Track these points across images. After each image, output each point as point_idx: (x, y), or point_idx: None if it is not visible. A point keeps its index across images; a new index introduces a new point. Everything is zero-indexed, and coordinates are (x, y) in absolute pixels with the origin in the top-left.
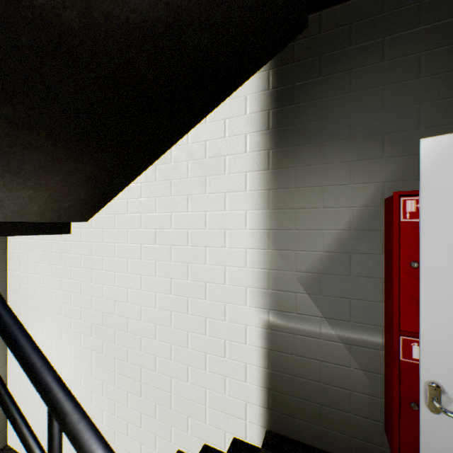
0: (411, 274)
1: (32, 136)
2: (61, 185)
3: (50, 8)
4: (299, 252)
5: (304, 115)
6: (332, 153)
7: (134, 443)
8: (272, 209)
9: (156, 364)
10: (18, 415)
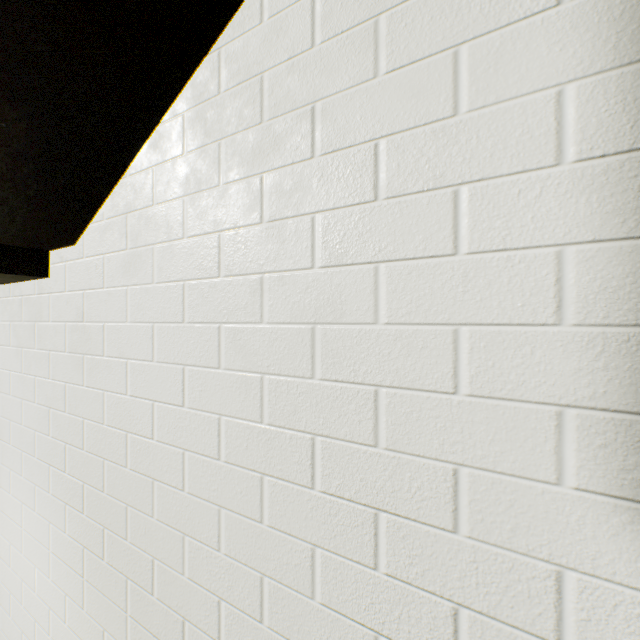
0: None
1: None
2: None
3: None
4: None
5: None
6: None
7: None
8: None
9: (219, 621)
10: None
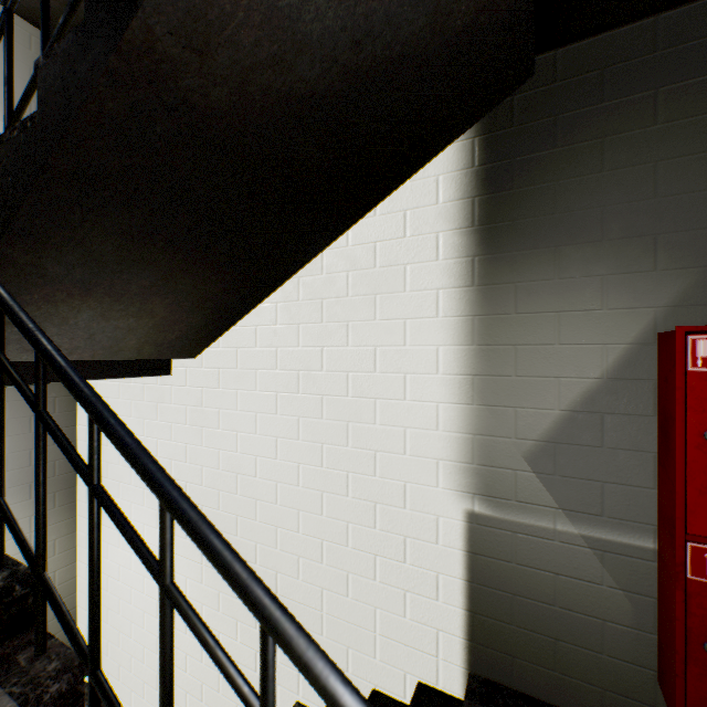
0: (705, 451)
1: (147, 249)
2: (171, 310)
3: (197, 88)
4: (520, 410)
5: (529, 206)
6: (573, 262)
7: None
8: (478, 344)
9: (298, 568)
10: (209, 634)
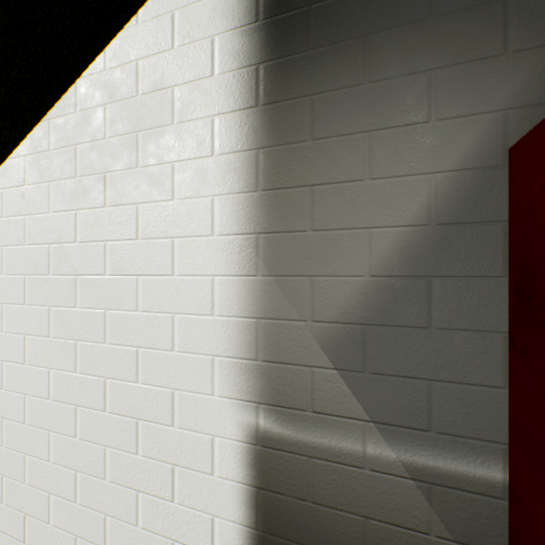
0: None
1: None
2: None
3: None
4: (319, 279)
5: None
6: (390, 55)
7: None
8: (264, 189)
9: (49, 508)
10: None
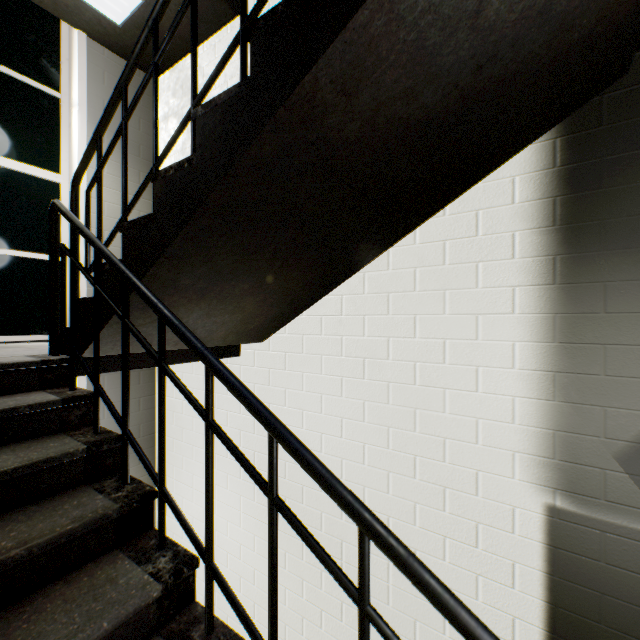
0: None
1: (256, 259)
2: (257, 306)
3: (336, 125)
4: (610, 409)
5: (621, 205)
6: None
7: (330, 639)
8: (560, 342)
9: None
10: None
